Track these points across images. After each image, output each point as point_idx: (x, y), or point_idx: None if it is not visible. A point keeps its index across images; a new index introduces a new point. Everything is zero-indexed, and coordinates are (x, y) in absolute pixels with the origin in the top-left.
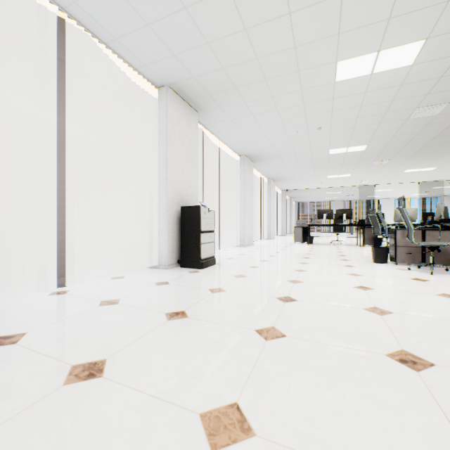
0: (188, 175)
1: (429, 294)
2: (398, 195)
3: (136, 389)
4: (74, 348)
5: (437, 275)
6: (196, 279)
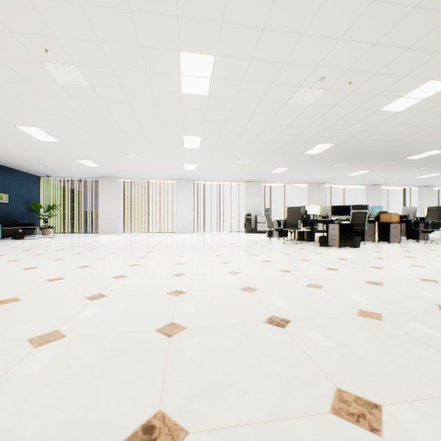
0: None
1: None
2: None
3: None
4: None
5: None
6: None
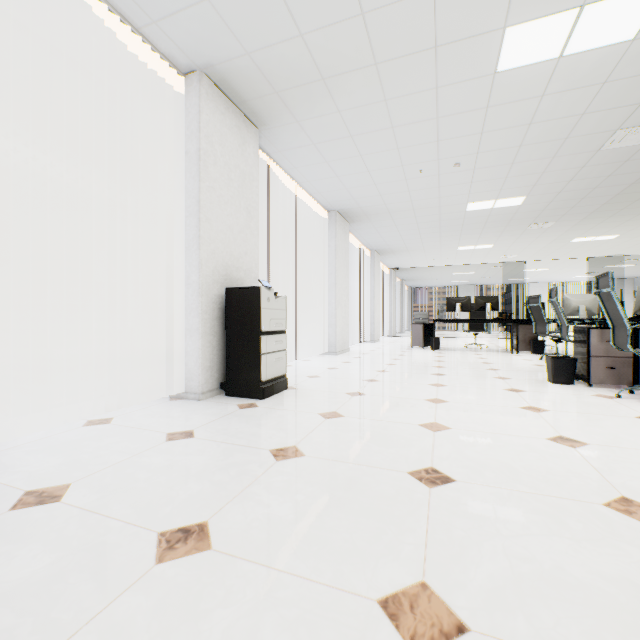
0: (240, 234)
1: None
2: (554, 277)
3: None
4: None
5: None
6: (249, 424)
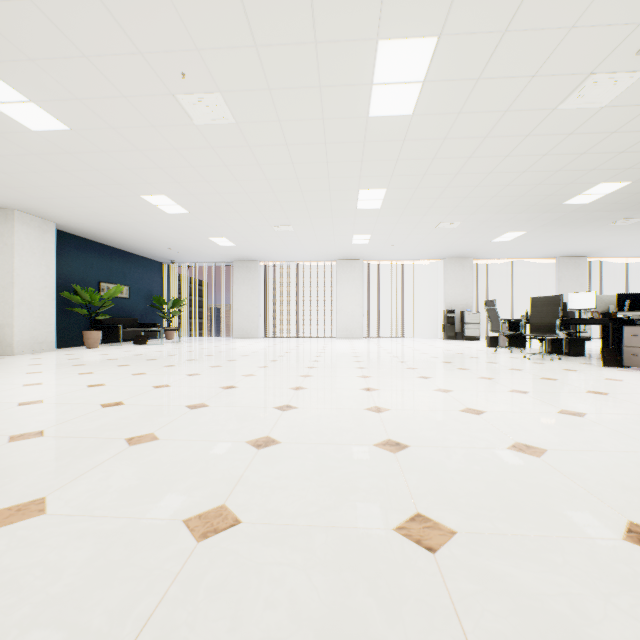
0: None
1: None
2: None
3: None
4: None
5: None
6: None
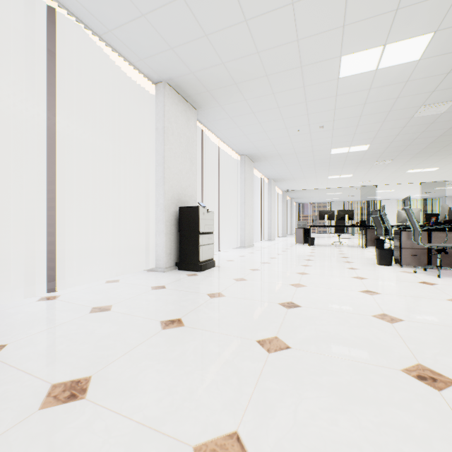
0: (186, 174)
1: (440, 300)
2: (399, 195)
3: (121, 415)
4: (56, 363)
5: (445, 278)
6: (194, 283)
